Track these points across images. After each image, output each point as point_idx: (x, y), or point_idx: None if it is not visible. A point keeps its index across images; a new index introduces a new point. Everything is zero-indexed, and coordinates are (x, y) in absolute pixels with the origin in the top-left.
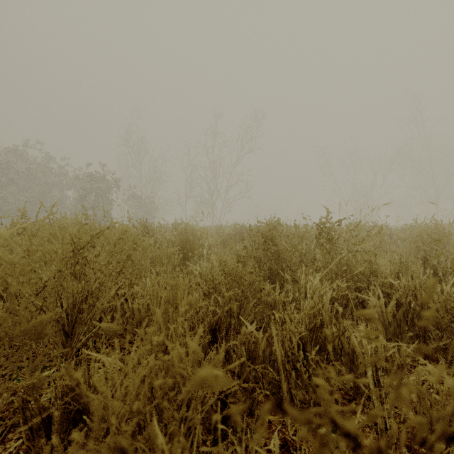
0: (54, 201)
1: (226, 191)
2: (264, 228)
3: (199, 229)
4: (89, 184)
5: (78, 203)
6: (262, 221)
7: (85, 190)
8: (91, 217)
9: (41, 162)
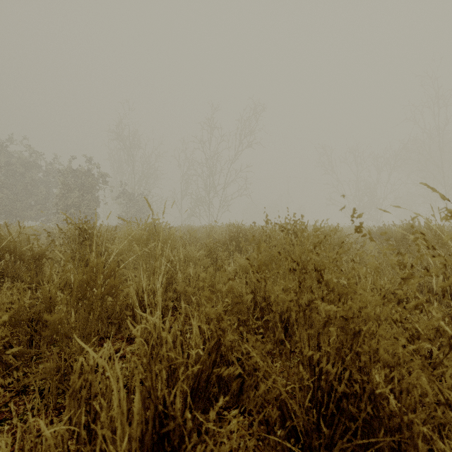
0: (38, 198)
1: (224, 189)
2: (298, 242)
3: (169, 234)
4: (73, 179)
5: (60, 200)
6: (274, 221)
7: (68, 186)
8: (75, 216)
9: (23, 156)
